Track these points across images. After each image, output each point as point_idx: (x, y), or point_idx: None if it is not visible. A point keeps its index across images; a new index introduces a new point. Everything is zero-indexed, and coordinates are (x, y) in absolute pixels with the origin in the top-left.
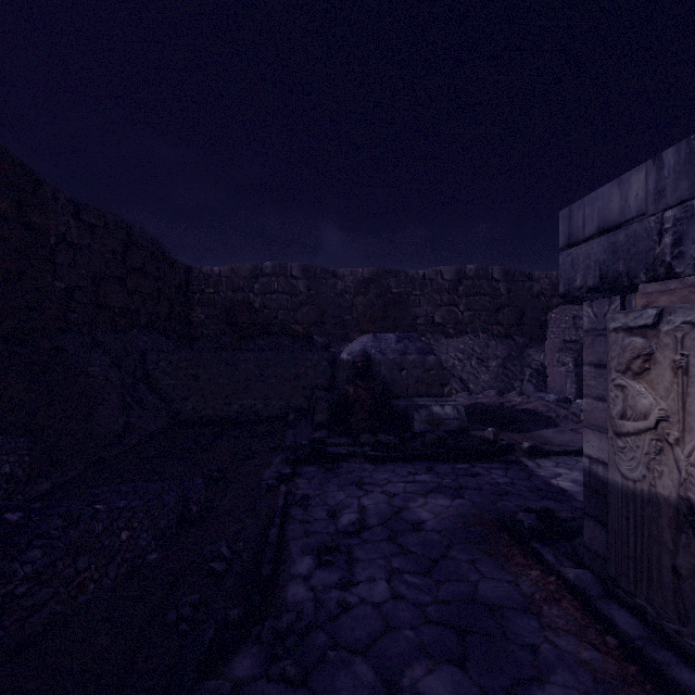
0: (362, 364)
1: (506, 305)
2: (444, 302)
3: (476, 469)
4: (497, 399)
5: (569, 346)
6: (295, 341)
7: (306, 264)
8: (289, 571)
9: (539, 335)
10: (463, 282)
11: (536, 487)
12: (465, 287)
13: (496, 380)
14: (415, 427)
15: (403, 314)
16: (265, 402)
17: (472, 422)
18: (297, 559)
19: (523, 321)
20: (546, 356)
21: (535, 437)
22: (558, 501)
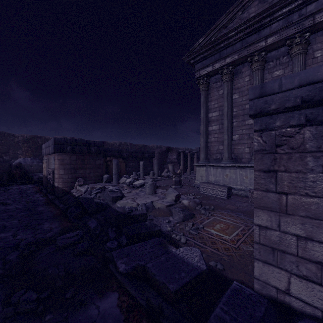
0: (18, 165)
1: None
2: None
3: None
4: None
5: None
6: None
7: (0, 131)
8: None
9: None
10: None
11: None
12: None
13: None
14: (34, 179)
15: None
16: None
17: None
18: None
19: None
20: None
21: None
22: None
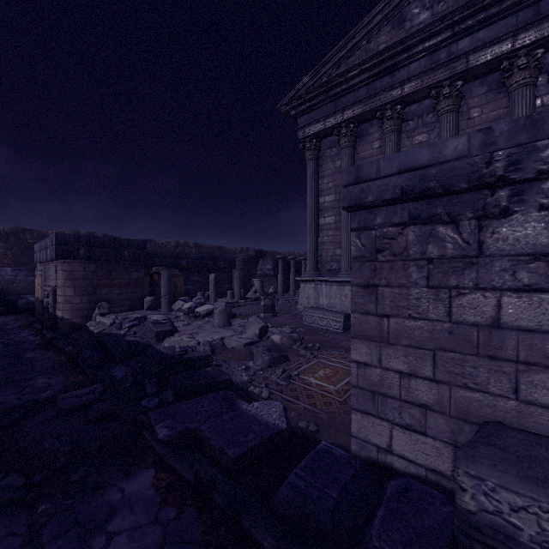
0: None
1: None
2: None
3: None
4: None
5: None
6: None
7: None
8: None
9: None
10: None
11: None
12: None
13: None
14: (19, 306)
15: None
16: None
17: None
18: None
19: None
20: None
21: None
22: None
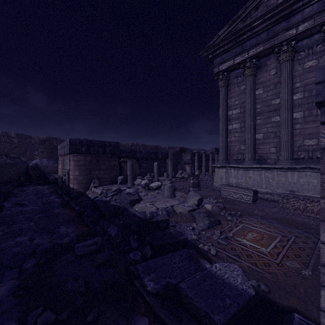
0: (35, 166)
1: None
2: None
3: None
4: None
5: None
6: (13, 160)
7: (18, 133)
8: (14, 192)
9: None
10: None
11: None
12: None
13: None
14: (50, 180)
15: None
16: (1, 178)
17: None
18: (15, 191)
19: None
20: None
21: None
22: None
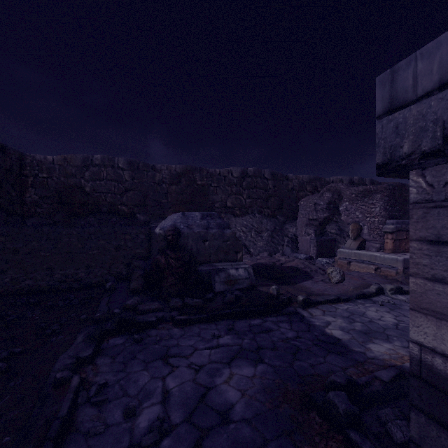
0: (172, 237)
1: (273, 196)
2: (233, 192)
3: (267, 324)
4: (270, 259)
5: (312, 223)
6: (121, 218)
7: (131, 159)
8: None
9: (292, 215)
10: (245, 179)
11: (317, 338)
12: (247, 182)
13: (267, 245)
14: (216, 287)
15: (205, 199)
16: (87, 270)
17: (257, 279)
18: None
19: (283, 207)
20: (298, 229)
21: (301, 288)
22: (340, 354)
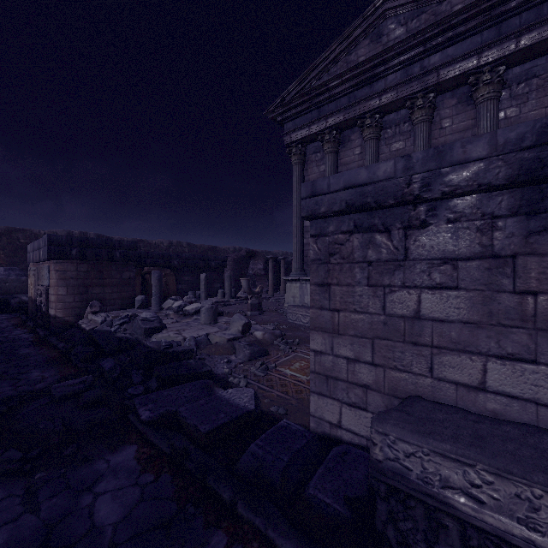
0: None
1: None
2: None
3: None
4: None
5: None
6: None
7: None
8: None
9: None
10: None
11: None
12: None
13: None
14: (12, 305)
15: None
16: None
17: None
18: None
19: None
20: None
21: None
22: None
